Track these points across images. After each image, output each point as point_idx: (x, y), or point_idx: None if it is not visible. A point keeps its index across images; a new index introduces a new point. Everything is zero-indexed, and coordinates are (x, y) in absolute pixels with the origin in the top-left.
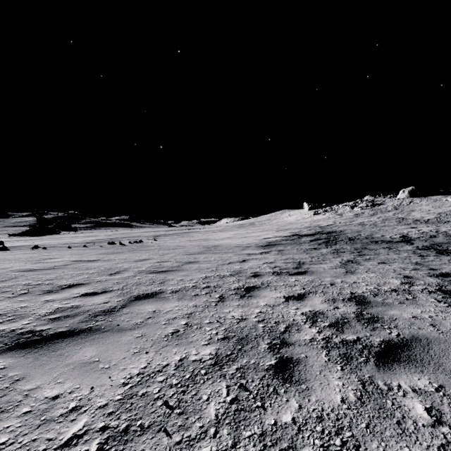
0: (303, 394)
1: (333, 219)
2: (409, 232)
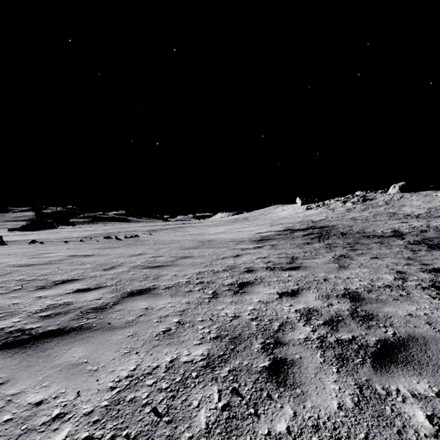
0: (298, 399)
1: (325, 214)
2: (400, 226)
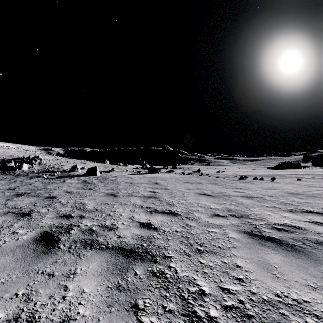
0: None
1: None
2: None
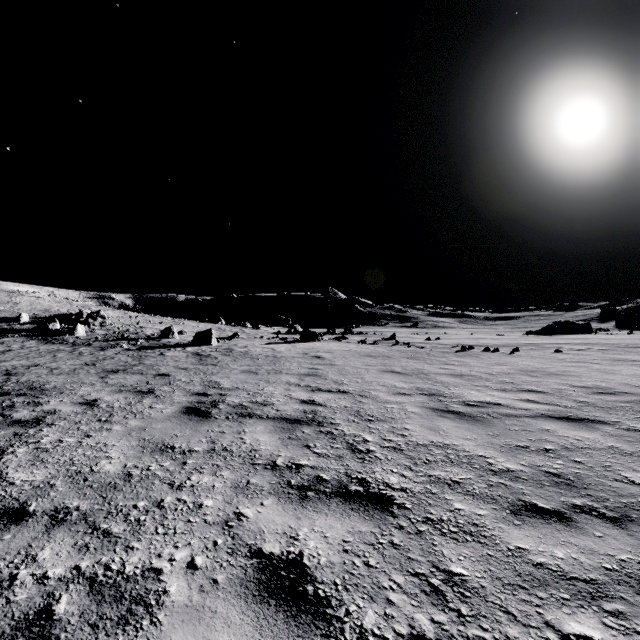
0: None
1: None
2: None
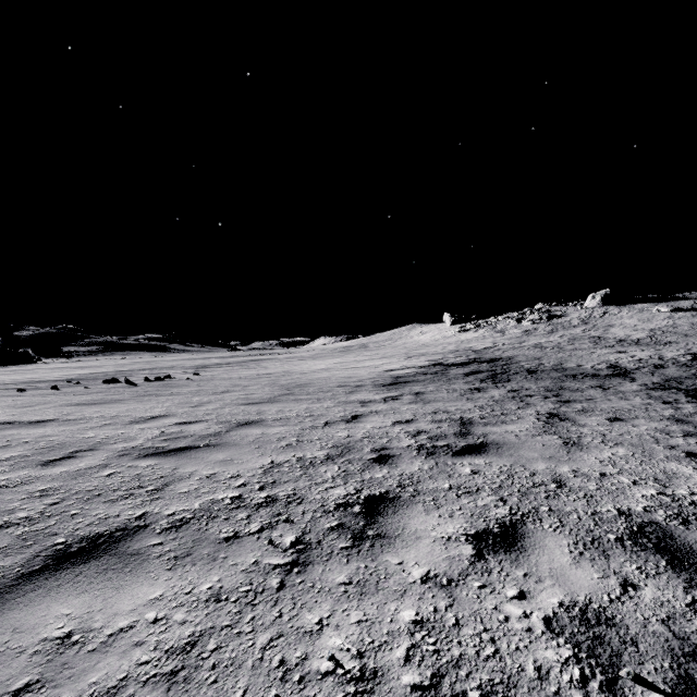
0: None
1: (491, 339)
2: (618, 359)
